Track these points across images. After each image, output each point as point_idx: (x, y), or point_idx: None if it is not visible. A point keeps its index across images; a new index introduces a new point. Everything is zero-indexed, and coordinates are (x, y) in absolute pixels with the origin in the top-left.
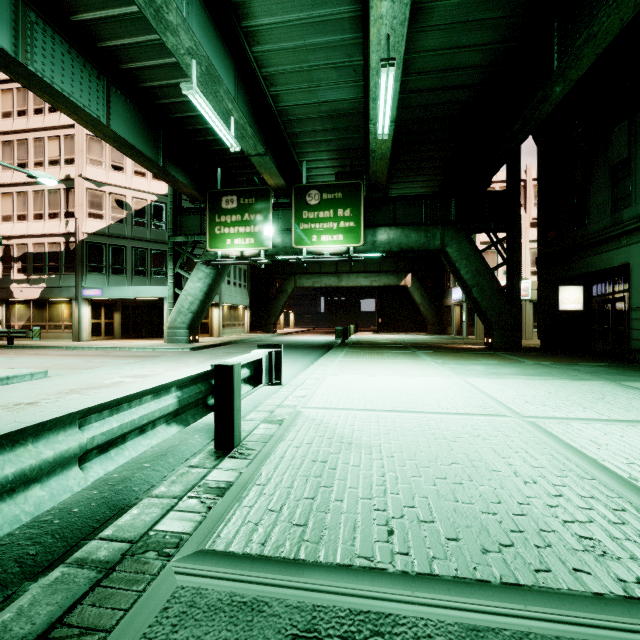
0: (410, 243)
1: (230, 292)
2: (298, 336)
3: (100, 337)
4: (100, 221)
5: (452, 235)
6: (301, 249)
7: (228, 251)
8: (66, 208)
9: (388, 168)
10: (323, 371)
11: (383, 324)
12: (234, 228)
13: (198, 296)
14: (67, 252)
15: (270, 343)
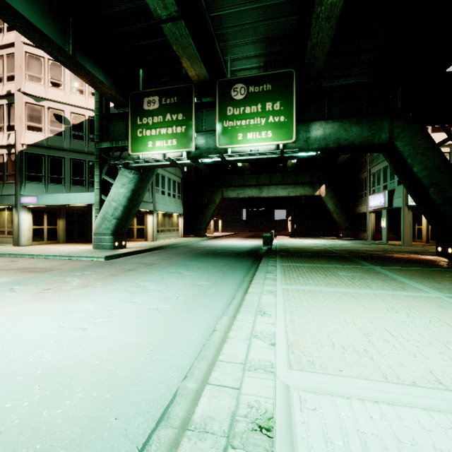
0: (350, 138)
1: (164, 201)
2: (224, 240)
3: (42, 242)
4: (39, 133)
5: (403, 126)
6: (225, 150)
7: (150, 155)
8: (8, 122)
9: (332, 38)
10: (268, 349)
11: (298, 229)
12: (156, 130)
13: (121, 202)
14: (9, 163)
15: (196, 249)
